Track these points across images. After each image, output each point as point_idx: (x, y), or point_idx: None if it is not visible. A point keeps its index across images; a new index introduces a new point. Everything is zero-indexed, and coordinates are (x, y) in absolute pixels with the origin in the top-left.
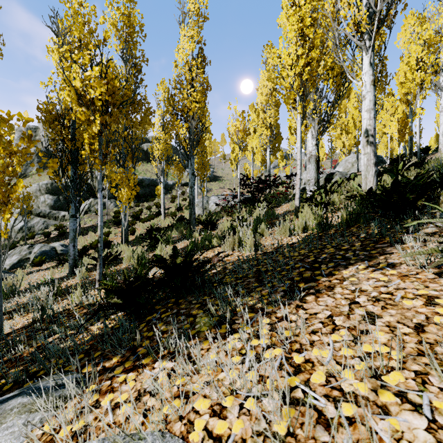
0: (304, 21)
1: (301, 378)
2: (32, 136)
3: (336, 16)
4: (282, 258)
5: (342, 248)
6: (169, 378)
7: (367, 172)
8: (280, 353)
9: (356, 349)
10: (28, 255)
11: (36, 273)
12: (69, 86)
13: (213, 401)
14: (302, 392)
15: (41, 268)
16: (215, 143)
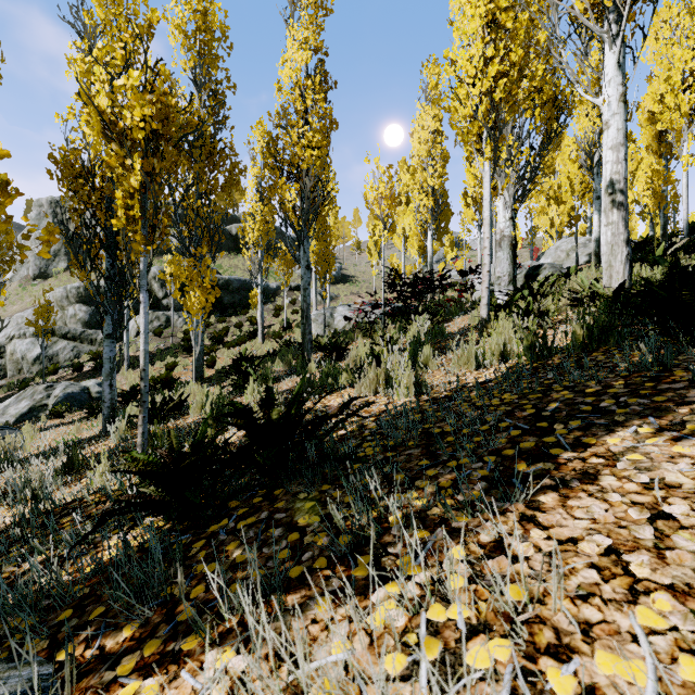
0: None
1: None
2: (8, 184)
3: None
4: (469, 409)
5: (588, 391)
6: None
7: (613, 255)
8: (507, 655)
9: None
10: (46, 399)
11: (54, 429)
12: (89, 106)
13: None
14: None
15: (64, 421)
16: (344, 224)
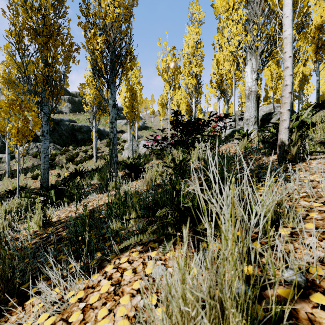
0: None
1: None
2: None
3: None
4: None
5: None
6: None
7: None
8: None
9: None
10: None
11: None
12: None
13: None
14: None
15: None
16: (146, 101)
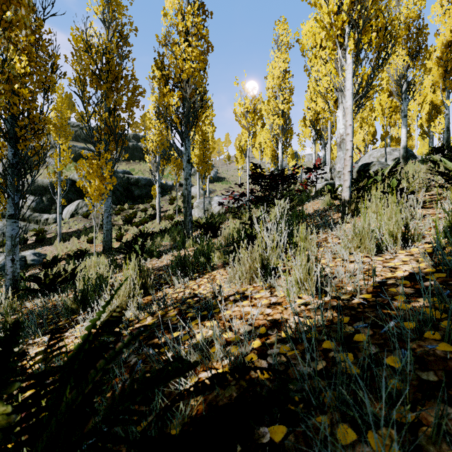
0: None
1: None
2: None
3: None
4: None
5: None
6: None
7: None
8: None
9: None
10: None
11: None
12: None
13: None
14: None
15: None
16: (219, 143)
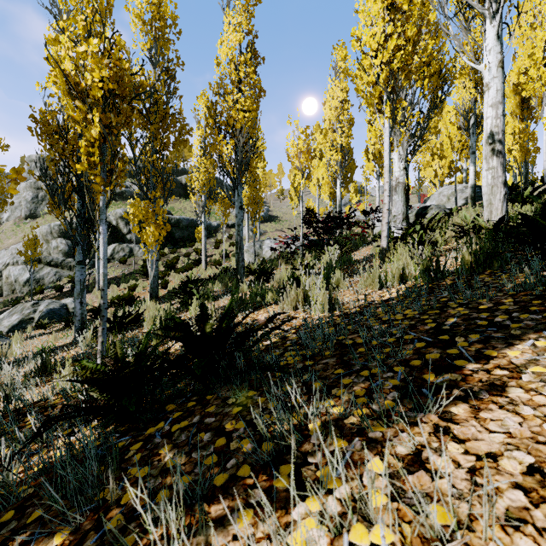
0: None
1: None
2: None
3: None
4: (376, 323)
5: (481, 308)
6: None
7: (493, 195)
8: None
9: None
10: (32, 314)
11: (37, 337)
12: (57, 69)
13: None
14: None
15: (46, 331)
16: (271, 175)
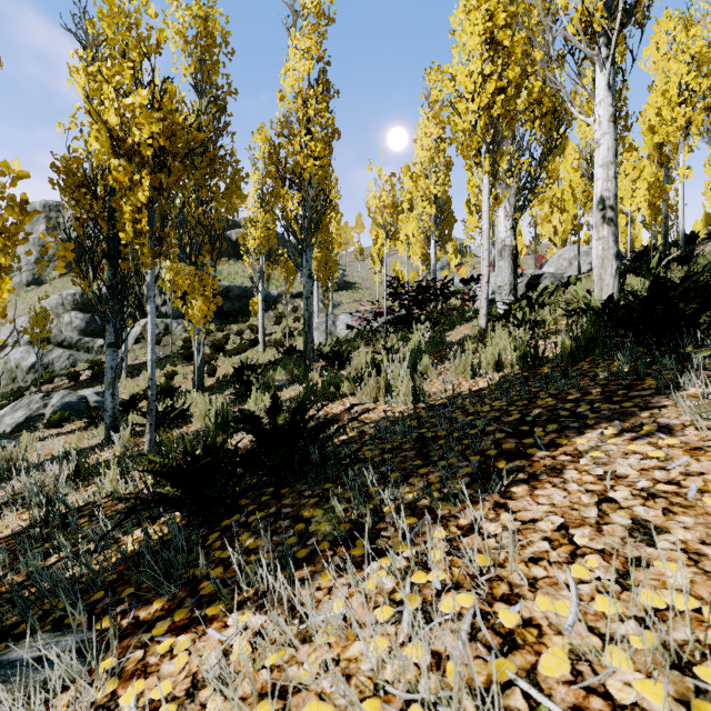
0: (495, 18)
1: (518, 662)
2: (27, 203)
3: (549, 7)
4: (461, 415)
5: (569, 398)
6: (253, 649)
7: (604, 269)
8: (471, 603)
9: (626, 599)
10: (42, 409)
11: (53, 438)
12: (98, 122)
13: (338, 708)
14: (523, 698)
15: (62, 430)
16: (347, 229)
